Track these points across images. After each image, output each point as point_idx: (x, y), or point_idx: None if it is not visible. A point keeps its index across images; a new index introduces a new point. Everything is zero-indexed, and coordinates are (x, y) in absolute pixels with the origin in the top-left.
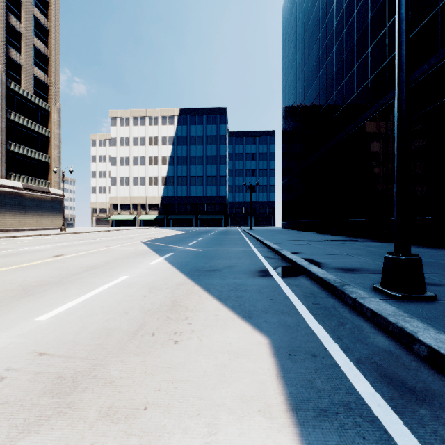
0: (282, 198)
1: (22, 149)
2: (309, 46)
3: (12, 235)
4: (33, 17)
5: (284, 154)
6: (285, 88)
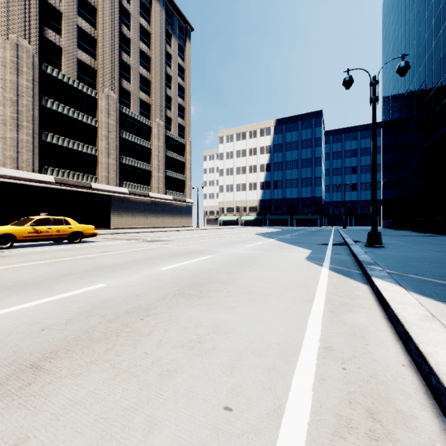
0: (382, 197)
1: (172, 173)
2: (405, 49)
3: (175, 229)
4: (177, 84)
5: (384, 153)
6: (385, 86)
